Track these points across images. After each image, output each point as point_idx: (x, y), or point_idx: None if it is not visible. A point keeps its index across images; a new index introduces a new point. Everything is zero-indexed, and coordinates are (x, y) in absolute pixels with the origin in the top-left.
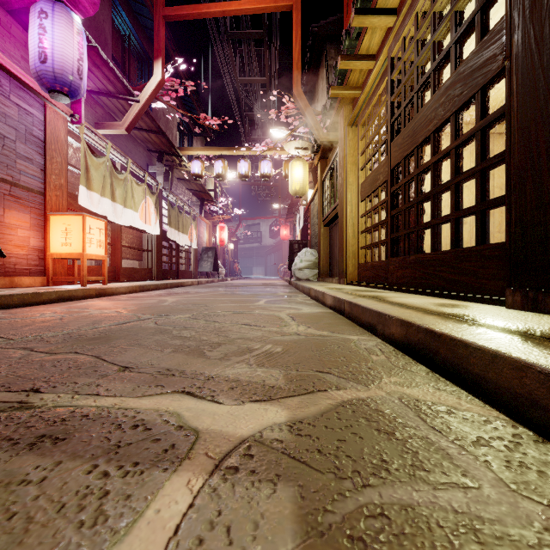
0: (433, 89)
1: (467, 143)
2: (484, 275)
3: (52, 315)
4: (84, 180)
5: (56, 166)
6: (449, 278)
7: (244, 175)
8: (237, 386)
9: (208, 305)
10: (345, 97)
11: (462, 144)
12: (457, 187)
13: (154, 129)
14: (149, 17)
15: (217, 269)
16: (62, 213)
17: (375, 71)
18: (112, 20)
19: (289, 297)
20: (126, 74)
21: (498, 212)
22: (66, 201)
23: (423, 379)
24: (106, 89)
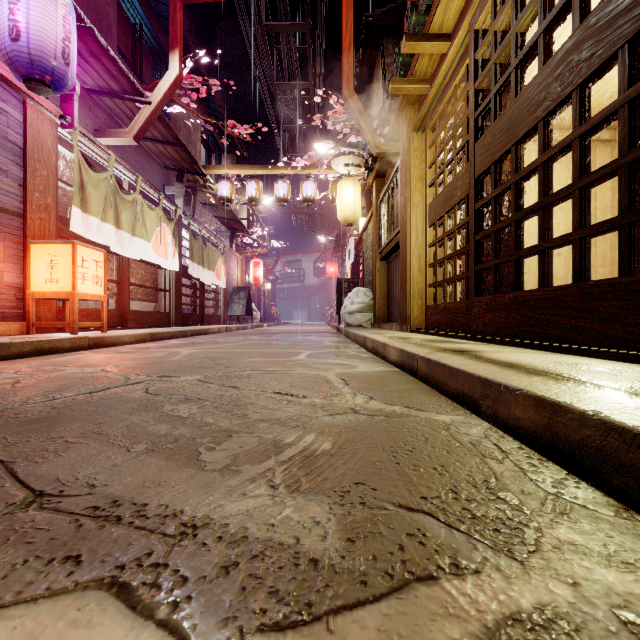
0: (542, 59)
1: (601, 127)
2: (636, 320)
3: (8, 377)
4: (79, 199)
5: (40, 181)
6: (572, 325)
7: (282, 199)
8: (239, 560)
9: (231, 360)
10: (410, 94)
11: (593, 130)
12: (583, 193)
13: (171, 140)
14: (165, 3)
15: (251, 313)
16: (46, 240)
17: (452, 53)
18: (118, 4)
19: (338, 349)
20: (137, 72)
21: (602, 241)
22: (54, 226)
23: (623, 533)
24: (108, 88)
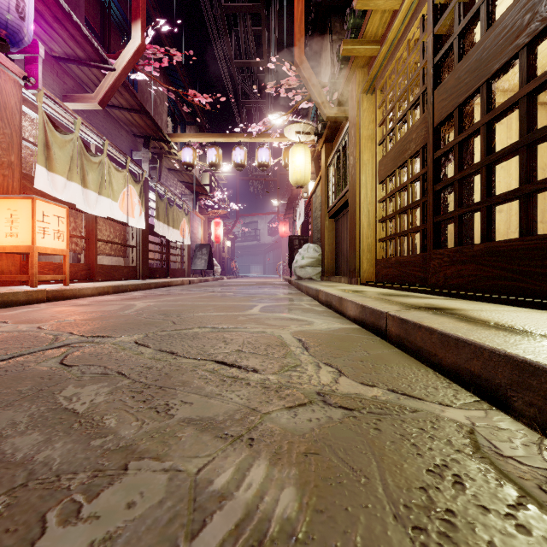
0: None
1: None
2: None
3: None
4: (43, 158)
5: (3, 138)
6: None
7: (240, 164)
8: None
9: (182, 315)
10: (359, 57)
11: None
12: None
13: (136, 107)
14: None
15: (212, 267)
16: (6, 196)
17: (406, 5)
18: None
19: (291, 301)
20: (106, 46)
21: (541, 198)
22: (18, 183)
23: None
24: (74, 55)
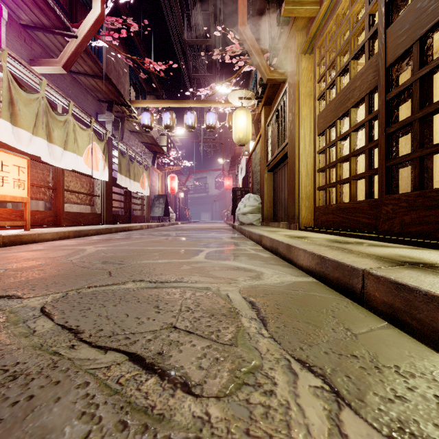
0: None
1: None
2: None
3: None
4: (8, 113)
5: None
6: None
7: (190, 126)
8: None
9: (124, 262)
10: (299, 19)
11: None
12: None
13: (99, 74)
14: None
15: (168, 214)
16: None
17: None
18: None
19: (236, 246)
20: (73, 21)
21: None
22: None
23: None
24: (40, 23)
